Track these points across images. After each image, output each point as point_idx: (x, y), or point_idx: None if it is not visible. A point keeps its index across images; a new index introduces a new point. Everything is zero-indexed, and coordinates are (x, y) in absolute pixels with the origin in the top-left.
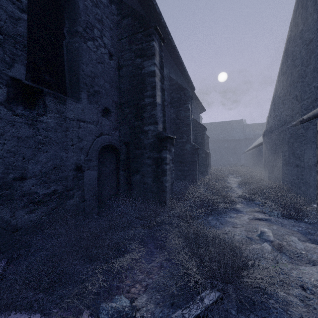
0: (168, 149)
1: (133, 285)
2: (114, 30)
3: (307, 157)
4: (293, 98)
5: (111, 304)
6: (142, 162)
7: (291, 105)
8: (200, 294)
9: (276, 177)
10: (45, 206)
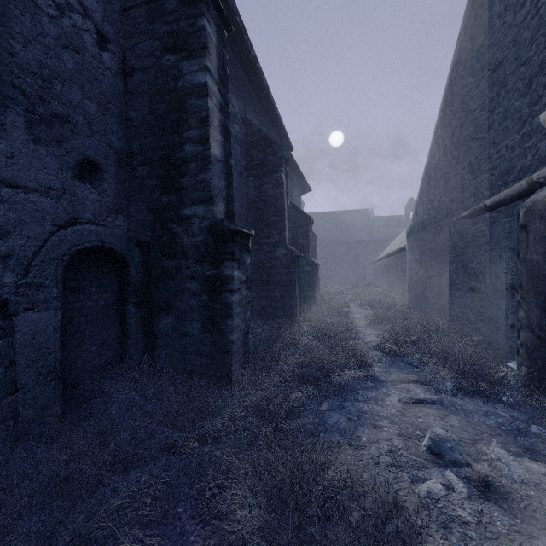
0: (237, 258)
1: None
2: None
3: (493, 275)
4: (464, 168)
5: None
6: (178, 288)
7: (460, 182)
8: None
9: (432, 307)
10: None
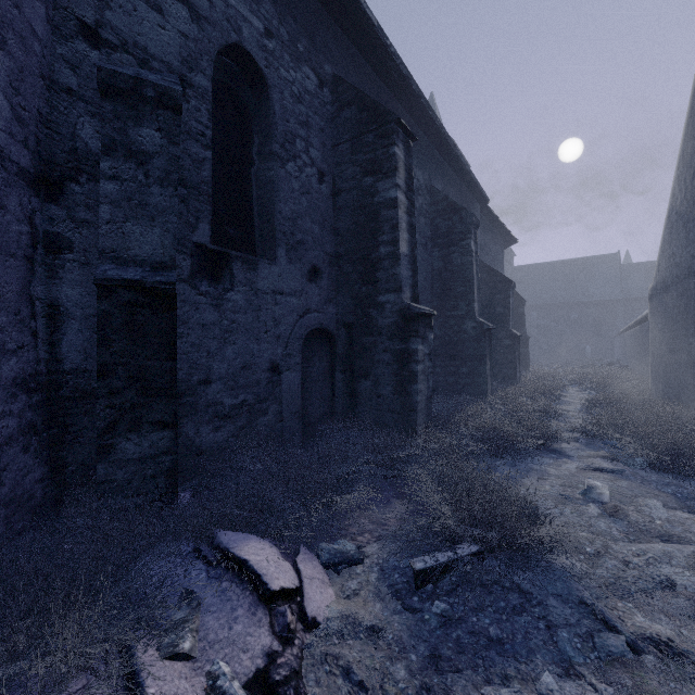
0: (421, 335)
1: (361, 534)
2: (327, 130)
3: None
4: None
5: (332, 546)
6: (374, 359)
7: None
8: (453, 545)
9: (674, 391)
10: (233, 424)
